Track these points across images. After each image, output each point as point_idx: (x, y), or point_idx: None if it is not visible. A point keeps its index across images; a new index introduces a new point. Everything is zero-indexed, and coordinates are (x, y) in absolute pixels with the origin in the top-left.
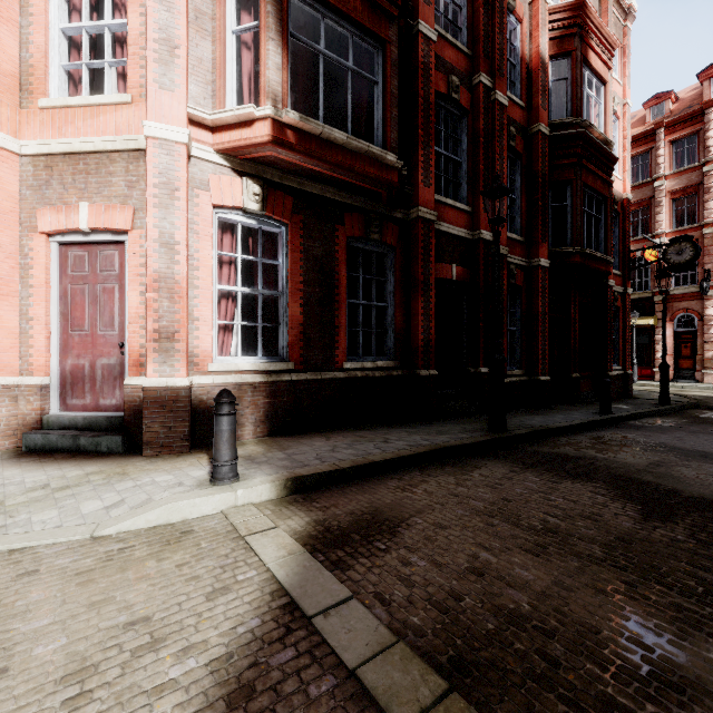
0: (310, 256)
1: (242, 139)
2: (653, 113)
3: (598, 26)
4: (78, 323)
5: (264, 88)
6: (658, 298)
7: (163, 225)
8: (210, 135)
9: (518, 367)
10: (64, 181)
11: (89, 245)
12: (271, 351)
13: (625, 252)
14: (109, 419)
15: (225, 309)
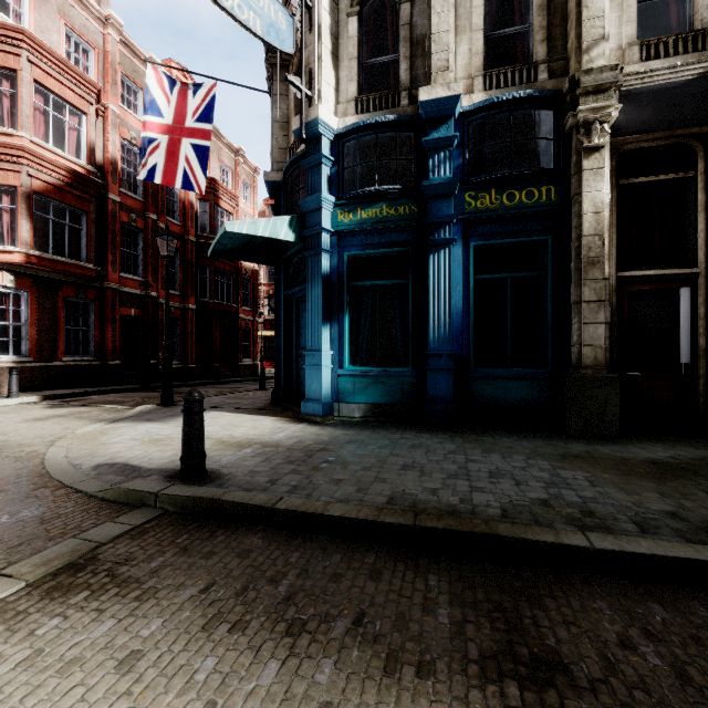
0: (42, 307)
1: (7, 259)
2: None
3: (225, 188)
4: None
5: (21, 239)
6: None
7: None
8: None
9: (178, 360)
10: None
11: None
12: (16, 352)
13: (255, 298)
14: None
15: None
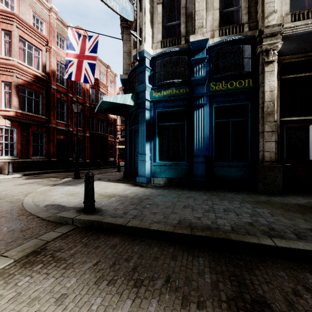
0: (22, 135)
1: (7, 114)
2: None
3: (102, 83)
4: None
5: (13, 105)
6: None
7: None
8: None
9: (81, 158)
10: None
11: None
12: (11, 155)
13: (115, 131)
14: None
15: None
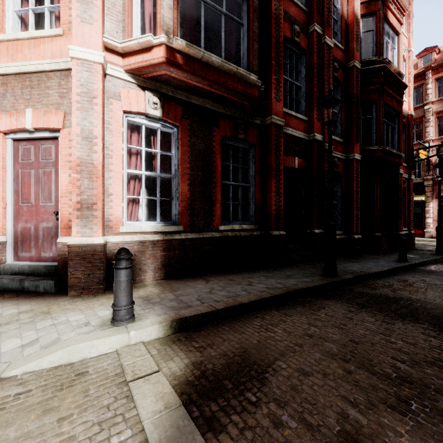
0: (194, 149)
1: (143, 61)
2: (423, 61)
3: None
4: (26, 197)
5: (160, 22)
6: (428, 182)
7: (84, 124)
8: (120, 59)
9: (339, 228)
10: (15, 93)
11: (34, 141)
12: (167, 217)
13: (409, 151)
14: (47, 267)
15: (133, 187)
